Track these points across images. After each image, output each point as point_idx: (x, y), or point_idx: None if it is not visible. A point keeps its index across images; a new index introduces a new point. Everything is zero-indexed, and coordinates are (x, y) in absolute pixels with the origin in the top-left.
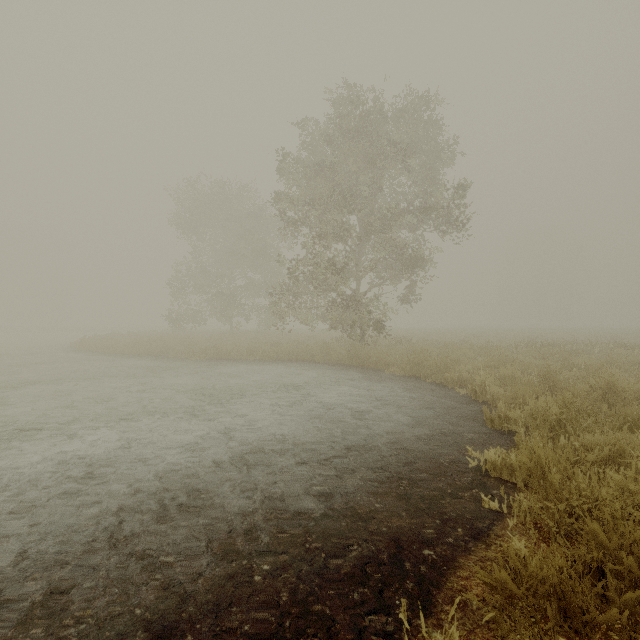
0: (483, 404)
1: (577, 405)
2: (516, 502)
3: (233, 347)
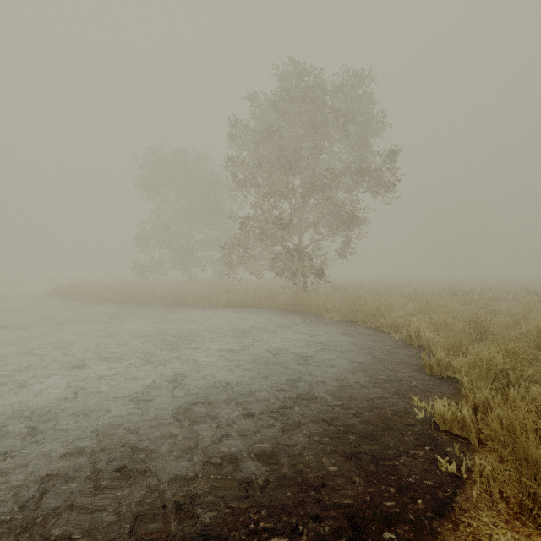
0: (418, 348)
1: (518, 354)
2: (477, 466)
3: (190, 294)
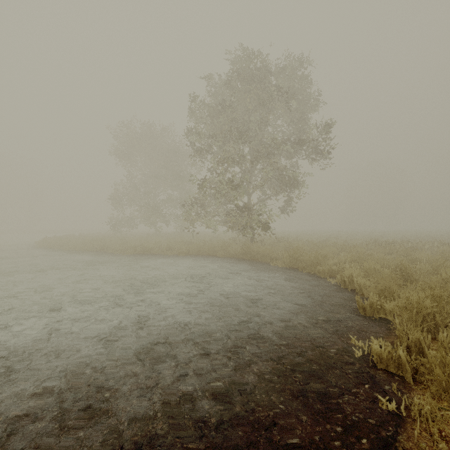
0: (351, 292)
1: (443, 298)
2: (416, 406)
3: (156, 245)
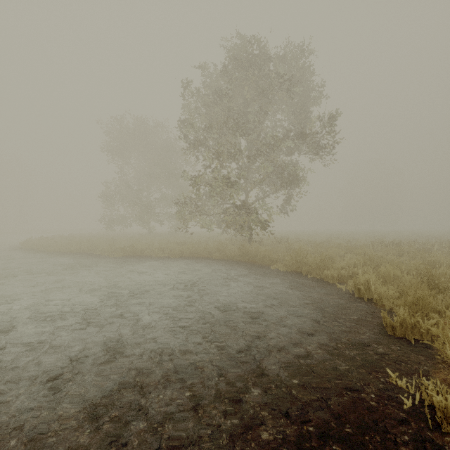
0: (368, 302)
1: None
2: None
3: (147, 246)
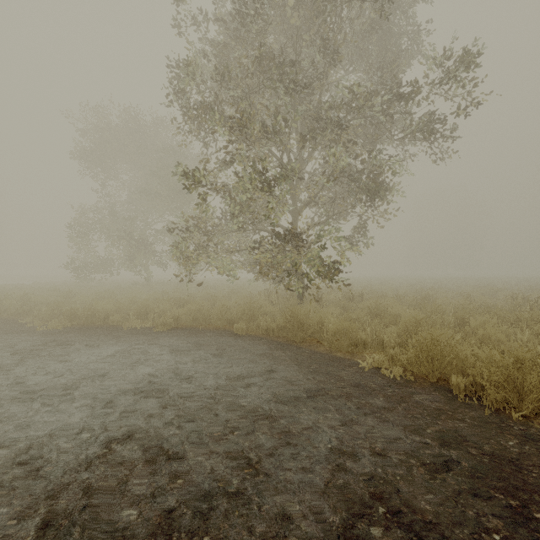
0: None
1: None
2: None
3: (118, 307)
